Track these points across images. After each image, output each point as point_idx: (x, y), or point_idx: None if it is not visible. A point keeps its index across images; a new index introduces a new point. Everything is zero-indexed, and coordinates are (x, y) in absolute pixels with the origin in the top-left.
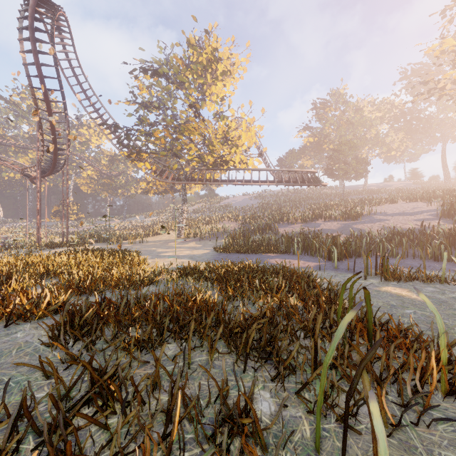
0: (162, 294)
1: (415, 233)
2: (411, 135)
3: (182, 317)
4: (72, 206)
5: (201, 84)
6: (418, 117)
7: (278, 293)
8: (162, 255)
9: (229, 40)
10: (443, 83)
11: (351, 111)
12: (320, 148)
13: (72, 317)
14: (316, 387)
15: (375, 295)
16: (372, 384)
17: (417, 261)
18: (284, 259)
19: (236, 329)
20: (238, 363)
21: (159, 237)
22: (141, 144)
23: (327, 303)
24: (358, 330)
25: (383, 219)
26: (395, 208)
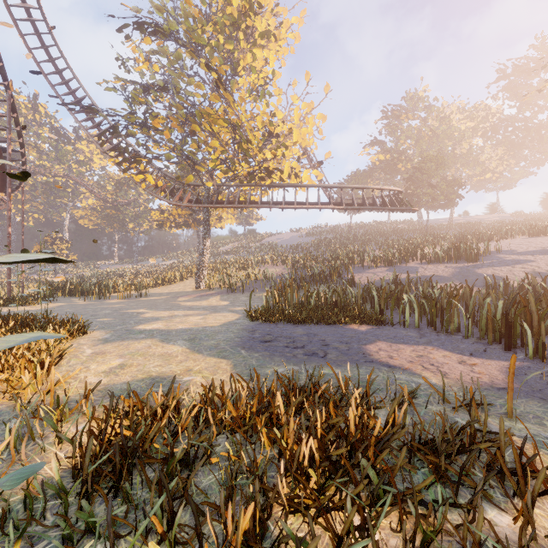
0: None
1: None
2: (514, 150)
3: None
4: (60, 245)
5: (231, 52)
6: (526, 126)
7: None
8: (138, 329)
9: None
10: None
11: (434, 119)
12: (394, 169)
13: None
14: None
15: None
16: None
17: None
18: (399, 345)
19: None
20: None
21: (171, 288)
22: (136, 143)
23: None
24: None
25: (522, 260)
26: (522, 244)
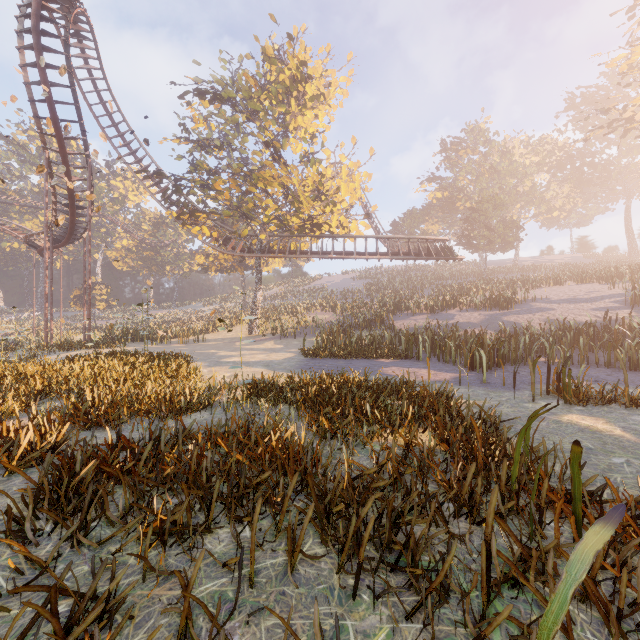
0: (215, 430)
1: (597, 328)
2: (581, 188)
3: (245, 477)
4: (100, 290)
5: (283, 114)
6: (592, 163)
7: (401, 426)
8: (225, 361)
9: (322, 50)
10: (631, 112)
11: (496, 154)
12: (452, 207)
13: (59, 475)
14: (493, 634)
15: (556, 429)
16: (598, 625)
17: (603, 371)
18: (405, 368)
19: (338, 506)
20: (341, 573)
21: (223, 334)
22: (196, 201)
23: (484, 446)
24: (558, 511)
25: (546, 308)
26: (562, 292)
